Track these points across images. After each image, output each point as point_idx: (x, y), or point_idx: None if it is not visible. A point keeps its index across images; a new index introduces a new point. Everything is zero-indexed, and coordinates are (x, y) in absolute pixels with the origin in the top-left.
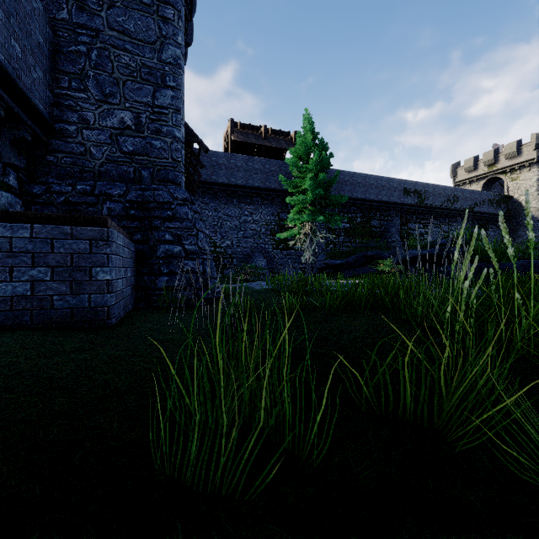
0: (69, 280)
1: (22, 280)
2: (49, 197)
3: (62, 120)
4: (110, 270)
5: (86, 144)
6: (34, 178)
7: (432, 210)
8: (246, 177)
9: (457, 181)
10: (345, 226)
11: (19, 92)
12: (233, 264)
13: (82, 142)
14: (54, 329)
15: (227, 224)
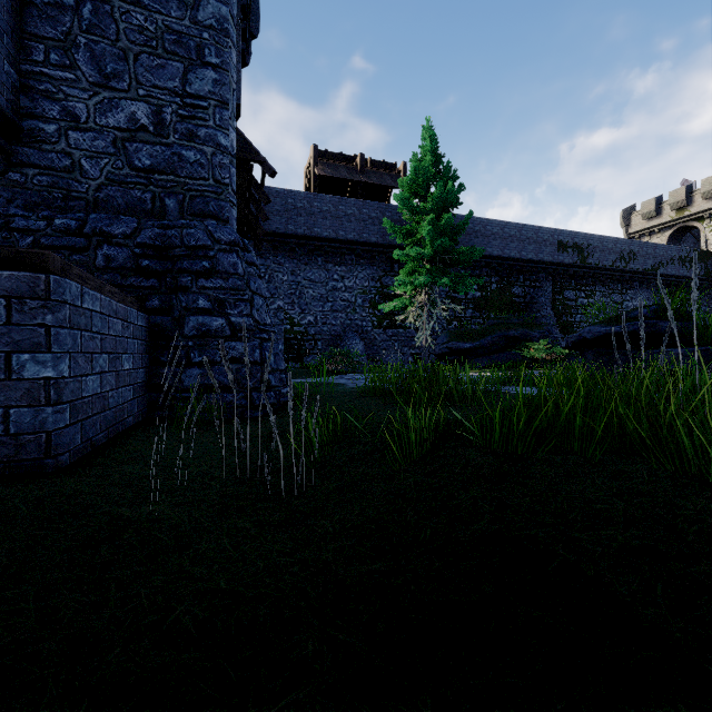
0: None
1: None
2: (7, 237)
3: (34, 114)
4: (55, 359)
5: (73, 154)
6: None
7: (598, 273)
8: (335, 226)
9: (631, 232)
10: (475, 294)
11: None
12: (317, 348)
13: (68, 151)
14: None
15: (309, 292)
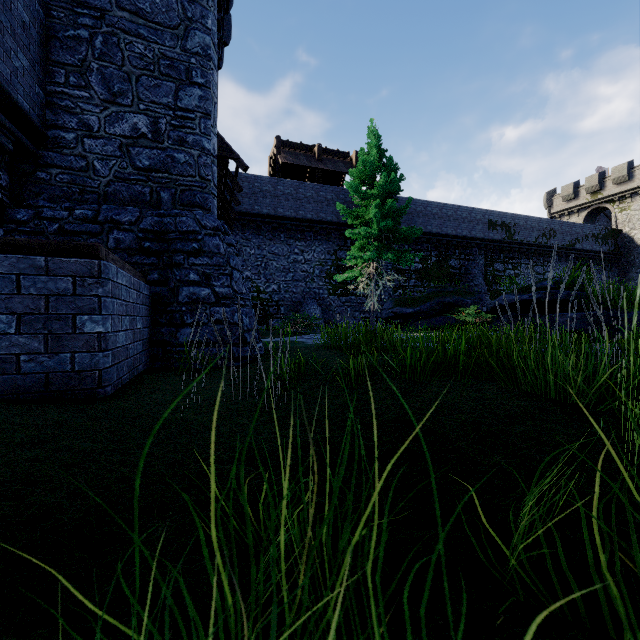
0: (43, 333)
1: None
2: (38, 224)
3: (57, 125)
4: (103, 319)
5: (88, 157)
6: (19, 201)
7: (523, 248)
8: (296, 207)
9: (553, 212)
10: (417, 266)
11: None
12: (280, 313)
13: (84, 155)
14: (17, 403)
15: (273, 264)
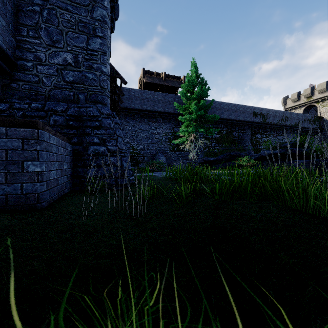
0: (4, 172)
1: None
2: (11, 112)
3: (22, 58)
4: (40, 164)
5: (39, 75)
6: (1, 99)
7: (271, 126)
8: (153, 105)
9: (287, 108)
10: (216, 136)
11: None
12: (145, 160)
13: (37, 74)
14: None
15: (141, 135)
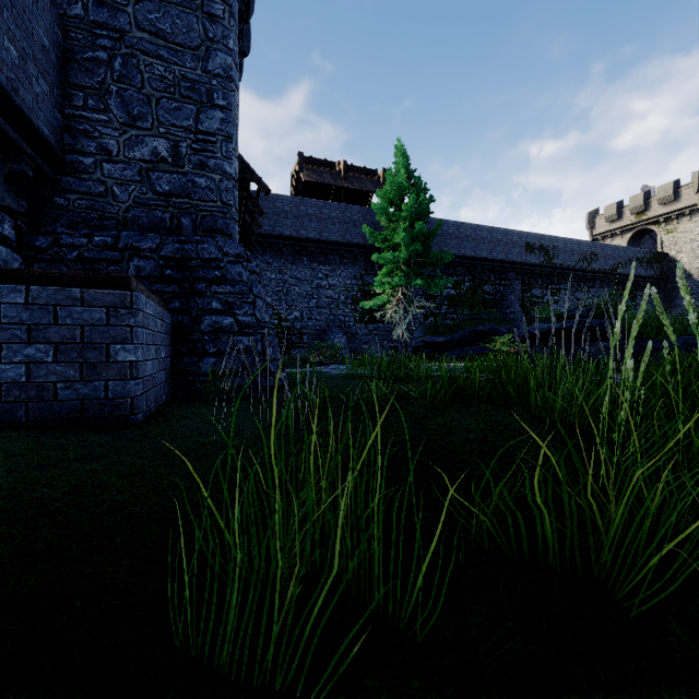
0: (78, 362)
1: (14, 361)
2: (57, 252)
3: (75, 149)
4: (135, 348)
5: (107, 182)
6: (37, 227)
7: (563, 272)
8: (320, 228)
9: (596, 234)
10: (450, 292)
11: (16, 110)
12: (303, 341)
13: (102, 180)
14: (57, 428)
15: (295, 290)
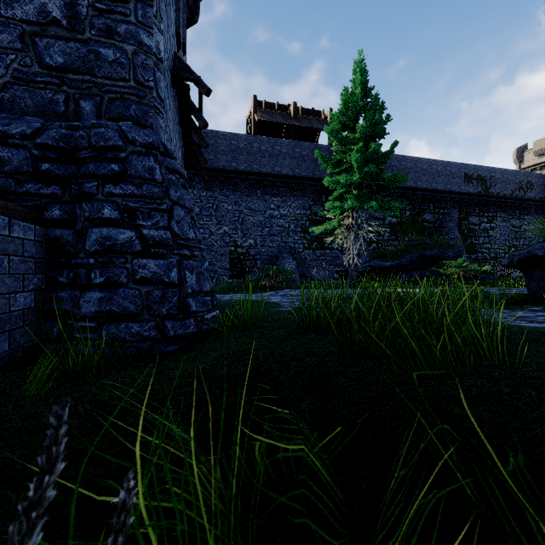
0: None
1: None
2: None
3: None
4: None
5: None
6: None
7: (499, 201)
8: (272, 163)
9: (524, 167)
10: (391, 220)
11: None
12: (257, 266)
13: None
14: None
15: (250, 219)
